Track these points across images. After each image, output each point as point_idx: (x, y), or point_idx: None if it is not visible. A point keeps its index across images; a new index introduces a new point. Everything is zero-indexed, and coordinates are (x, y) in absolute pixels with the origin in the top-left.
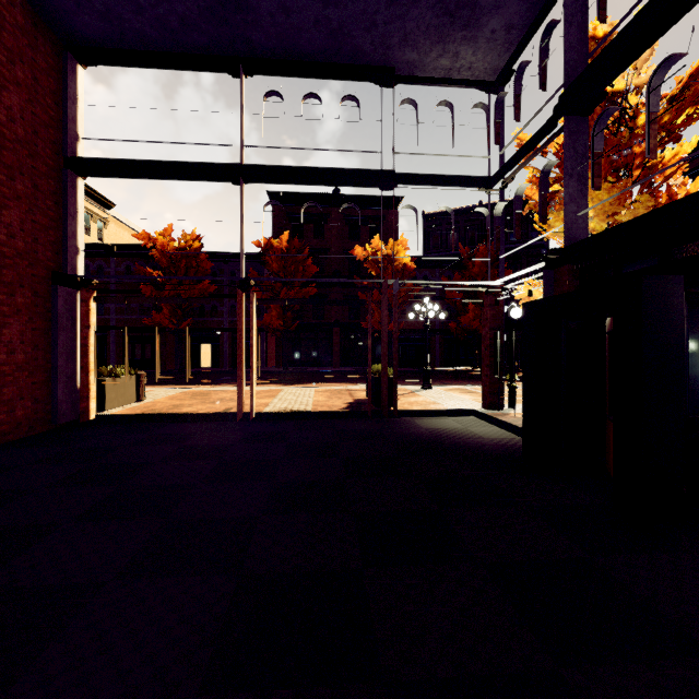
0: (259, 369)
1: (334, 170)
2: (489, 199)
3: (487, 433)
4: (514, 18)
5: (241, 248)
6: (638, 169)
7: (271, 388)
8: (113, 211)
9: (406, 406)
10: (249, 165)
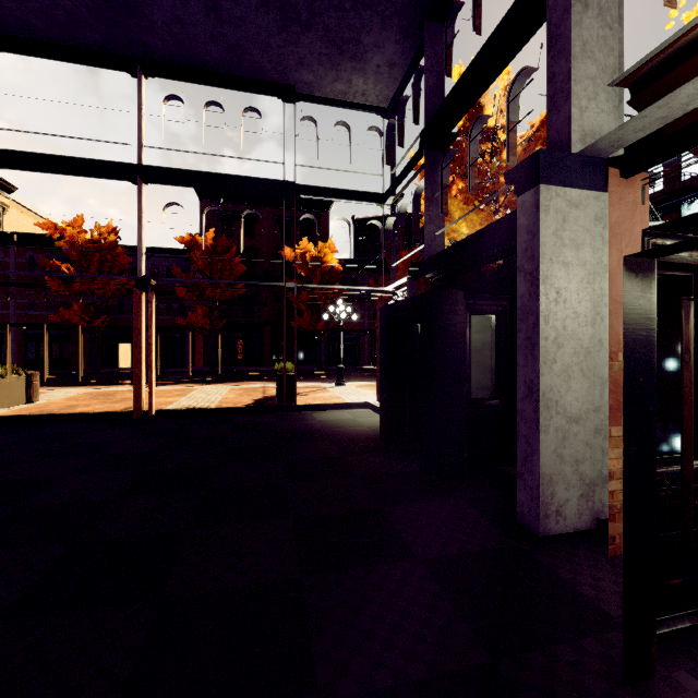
0: (158, 368)
1: (236, 178)
2: (383, 213)
3: (370, 422)
4: (394, 57)
5: (140, 247)
6: (504, 196)
7: (186, 387)
8: (14, 195)
9: (310, 401)
10: (148, 166)
